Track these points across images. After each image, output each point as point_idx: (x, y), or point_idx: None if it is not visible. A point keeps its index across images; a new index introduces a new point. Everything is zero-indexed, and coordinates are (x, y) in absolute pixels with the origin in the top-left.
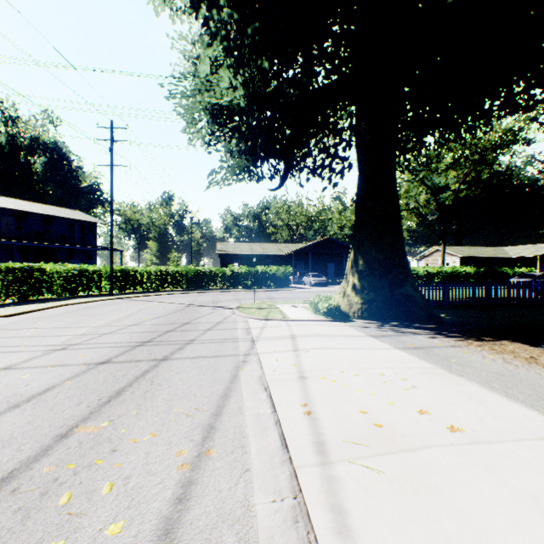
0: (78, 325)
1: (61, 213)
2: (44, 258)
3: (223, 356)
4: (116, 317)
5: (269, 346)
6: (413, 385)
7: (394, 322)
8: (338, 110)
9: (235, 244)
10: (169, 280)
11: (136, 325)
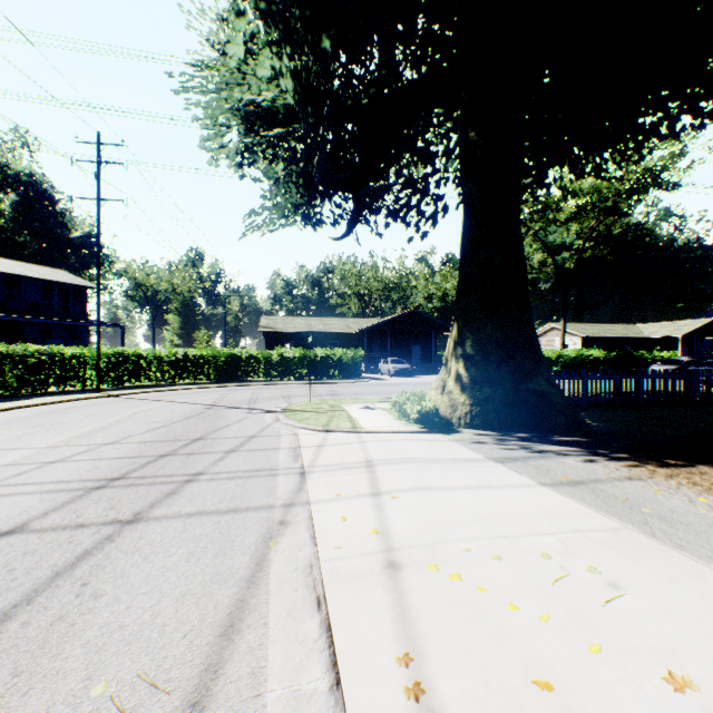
0: (15, 444)
1: (32, 272)
2: (6, 337)
3: (244, 510)
4: (87, 429)
5: (330, 485)
6: (610, 581)
7: (521, 433)
8: (431, 124)
9: (287, 318)
10: (189, 368)
11: (113, 445)
